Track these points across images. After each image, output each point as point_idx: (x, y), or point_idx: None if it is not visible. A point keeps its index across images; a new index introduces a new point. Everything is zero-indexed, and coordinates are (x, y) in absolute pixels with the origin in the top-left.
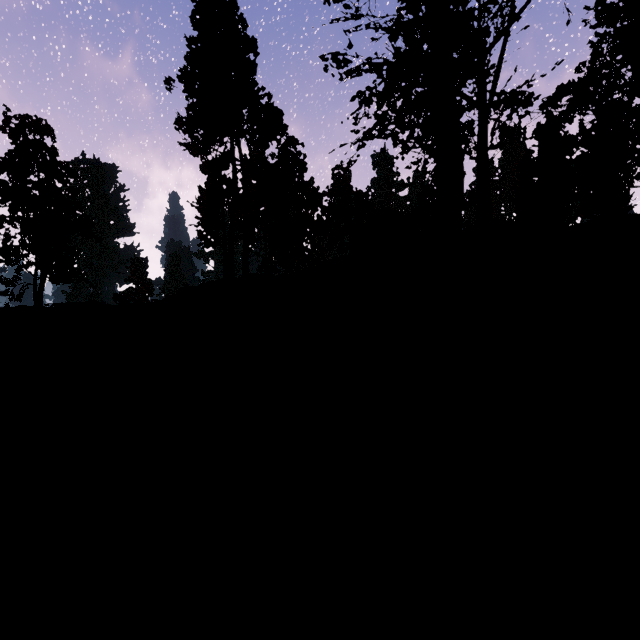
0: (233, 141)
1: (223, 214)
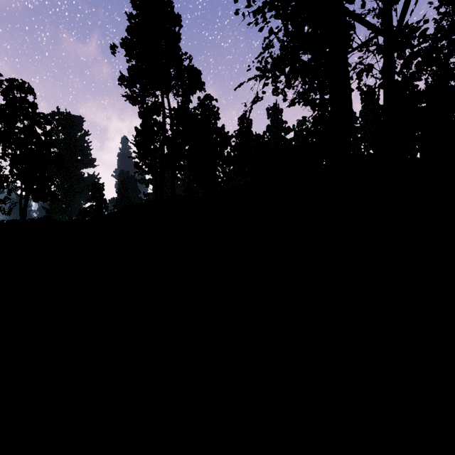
0: (163, 94)
1: (154, 149)
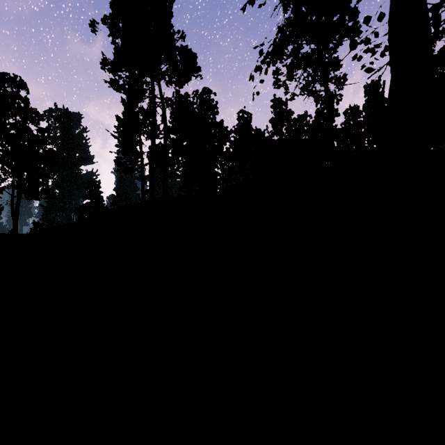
0: (153, 80)
1: (140, 142)
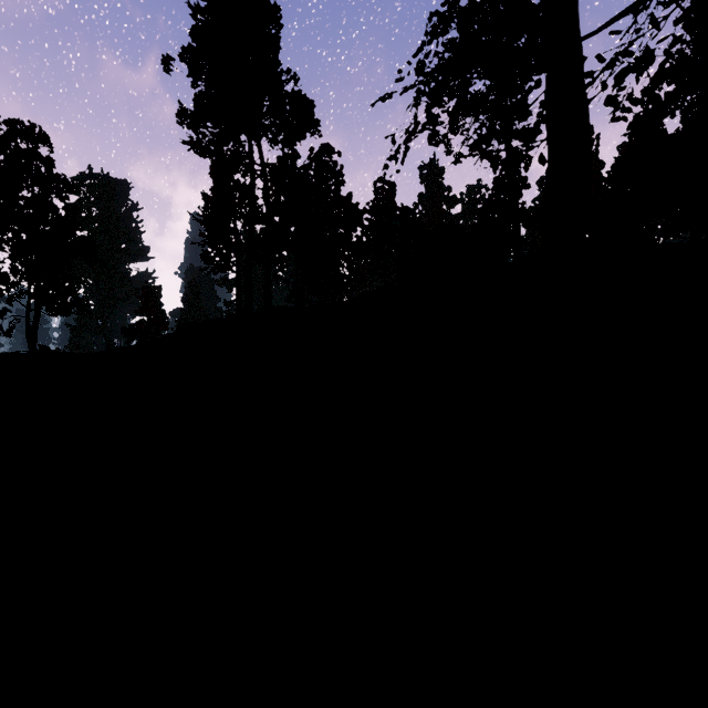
0: (251, 139)
1: (235, 230)
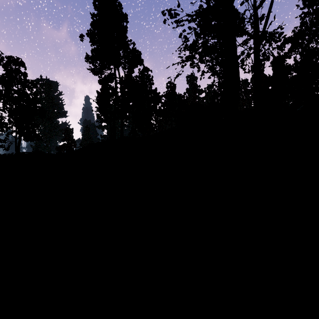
0: (115, 67)
1: (109, 105)
